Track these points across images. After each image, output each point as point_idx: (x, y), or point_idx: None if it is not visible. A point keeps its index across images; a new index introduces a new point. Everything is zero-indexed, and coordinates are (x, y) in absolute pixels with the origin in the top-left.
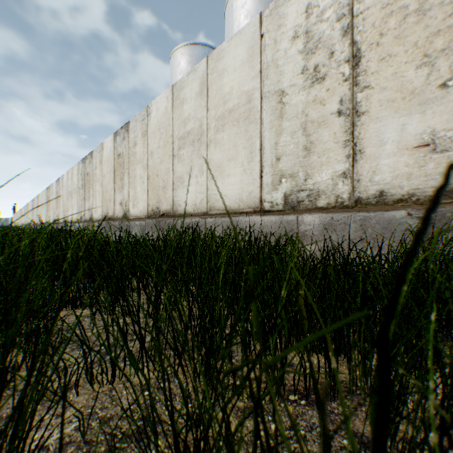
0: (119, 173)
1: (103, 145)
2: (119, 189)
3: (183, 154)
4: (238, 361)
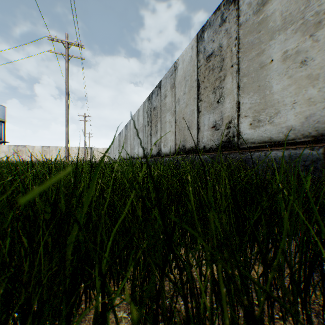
0: None
1: None
2: None
3: None
4: None
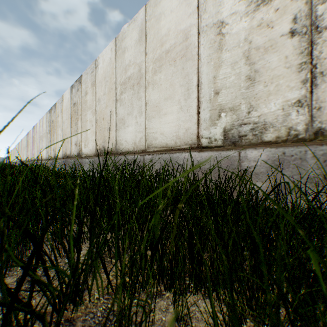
0: (74, 119)
1: (63, 97)
2: (74, 132)
3: (124, 98)
4: None
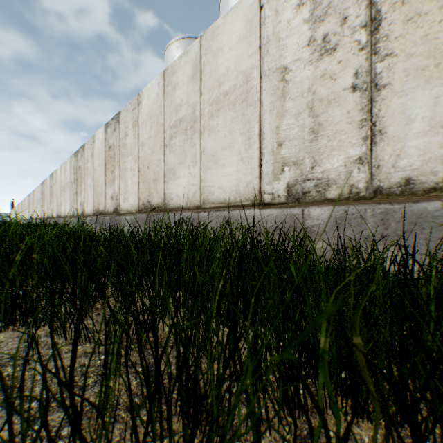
0: (110, 166)
1: (95, 137)
2: (110, 182)
3: (175, 144)
4: (241, 438)
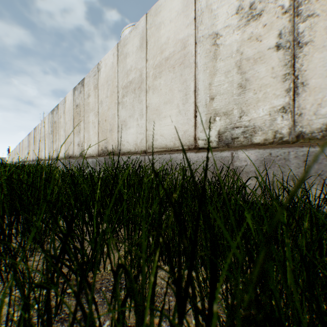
0: (77, 120)
1: (66, 99)
2: (77, 133)
3: (126, 101)
4: None
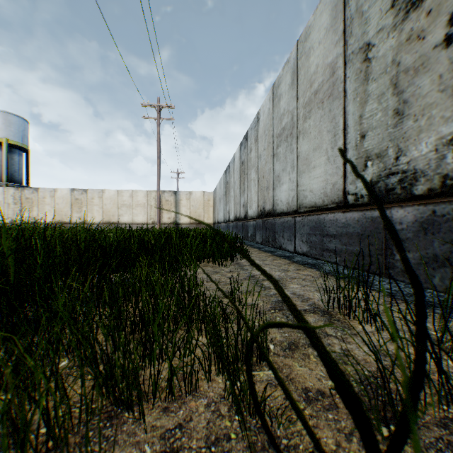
0: None
1: None
2: None
3: None
4: None
